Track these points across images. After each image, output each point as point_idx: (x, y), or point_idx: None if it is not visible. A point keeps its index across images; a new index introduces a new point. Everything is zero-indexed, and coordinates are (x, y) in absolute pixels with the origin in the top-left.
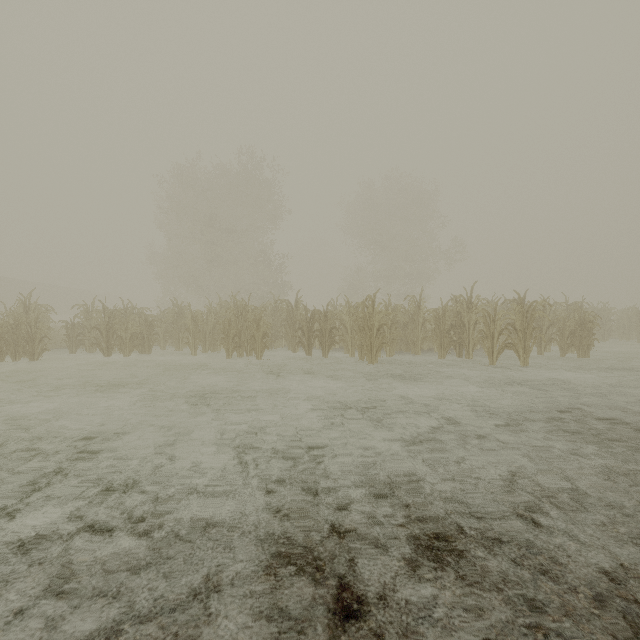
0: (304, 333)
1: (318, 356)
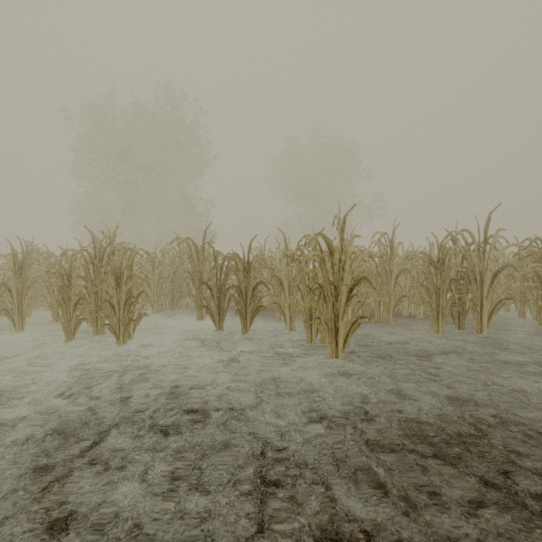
0: (211, 291)
1: (235, 327)
